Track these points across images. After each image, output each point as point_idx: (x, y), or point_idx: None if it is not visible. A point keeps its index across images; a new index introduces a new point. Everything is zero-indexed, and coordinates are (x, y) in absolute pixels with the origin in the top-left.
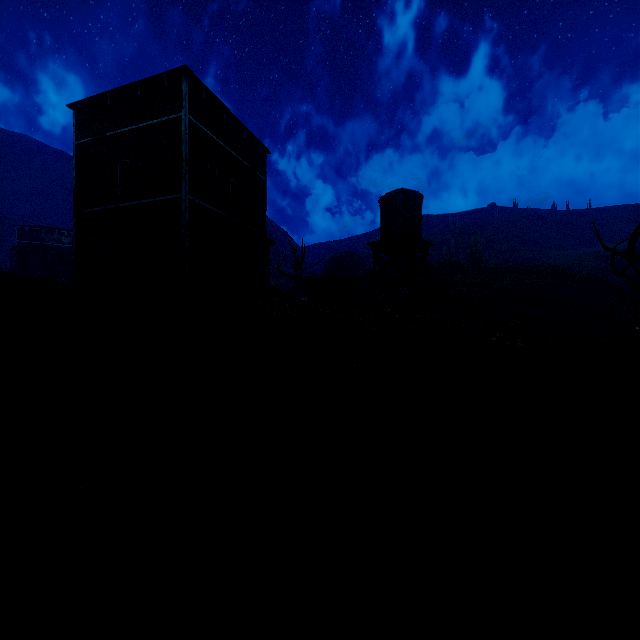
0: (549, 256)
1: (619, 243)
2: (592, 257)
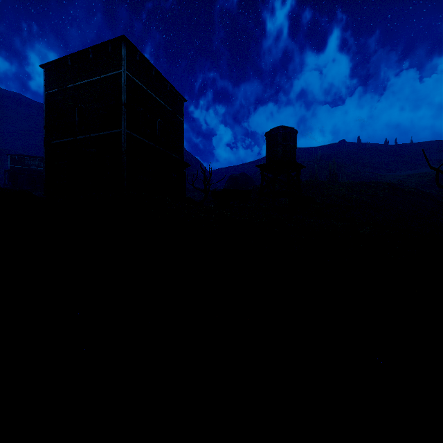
0: (384, 176)
1: (442, 164)
2: (414, 177)
